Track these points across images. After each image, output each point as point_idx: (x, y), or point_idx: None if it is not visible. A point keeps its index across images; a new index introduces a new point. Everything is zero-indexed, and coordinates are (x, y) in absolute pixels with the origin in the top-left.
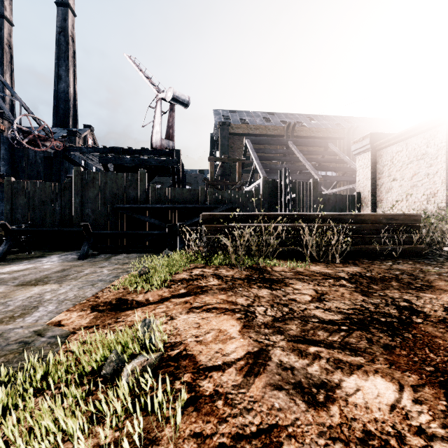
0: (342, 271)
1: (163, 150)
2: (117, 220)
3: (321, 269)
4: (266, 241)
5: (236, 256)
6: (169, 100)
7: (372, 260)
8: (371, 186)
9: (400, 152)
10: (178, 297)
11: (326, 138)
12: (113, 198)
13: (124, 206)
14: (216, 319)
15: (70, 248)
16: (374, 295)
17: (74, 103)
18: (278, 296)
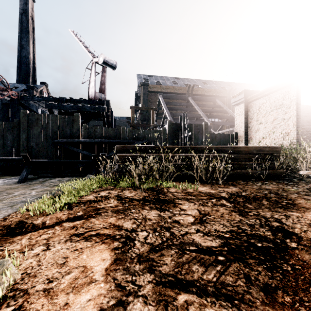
0: (223, 191)
1: (96, 100)
2: (57, 151)
3: (207, 190)
4: (166, 167)
5: (138, 180)
6: (101, 63)
7: (246, 181)
8: (245, 128)
9: (264, 104)
10: (72, 220)
11: (215, 96)
12: (53, 134)
13: (61, 141)
14: (90, 251)
15: (17, 174)
16: (249, 214)
17: (33, 66)
18: (164, 218)
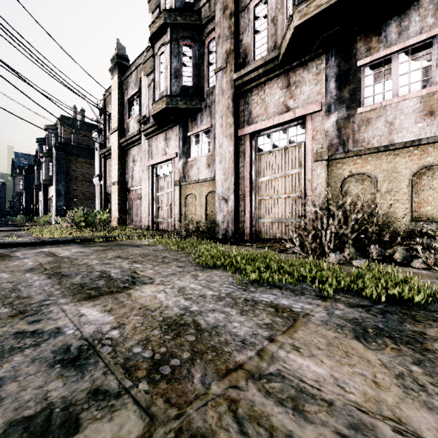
0: None
1: None
2: None
3: None
4: None
5: None
6: None
7: None
8: None
9: None
10: None
11: None
12: None
13: None
14: None
15: None
16: None
17: None
18: None
